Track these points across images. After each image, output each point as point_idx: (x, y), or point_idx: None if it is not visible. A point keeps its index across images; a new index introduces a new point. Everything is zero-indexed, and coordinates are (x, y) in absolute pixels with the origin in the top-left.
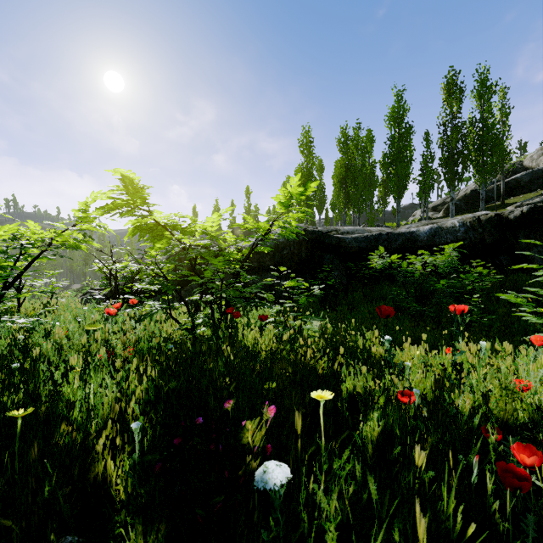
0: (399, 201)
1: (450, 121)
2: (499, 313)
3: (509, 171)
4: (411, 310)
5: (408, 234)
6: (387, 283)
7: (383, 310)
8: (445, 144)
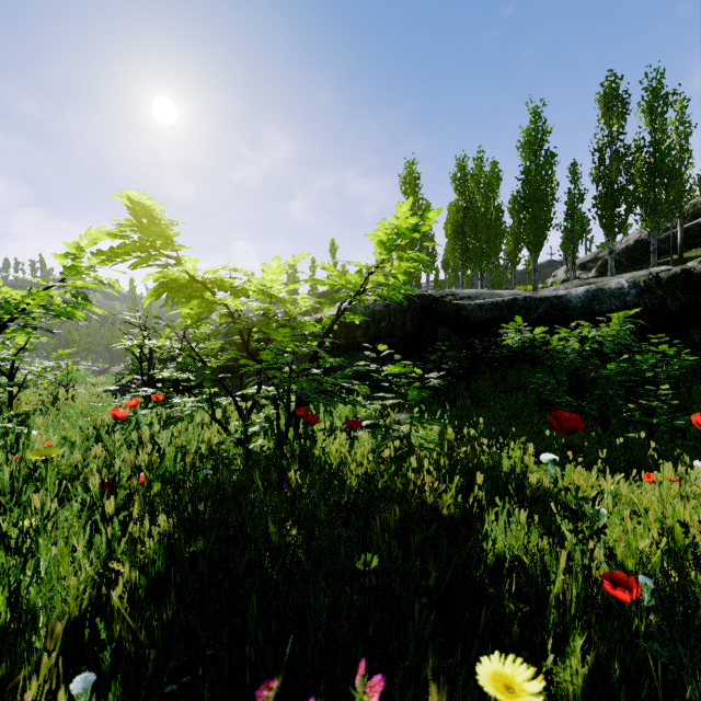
0: (536, 256)
1: (609, 145)
2: (695, 411)
3: (687, 214)
4: (564, 405)
5: (555, 299)
6: (526, 368)
7: (560, 418)
8: (601, 177)
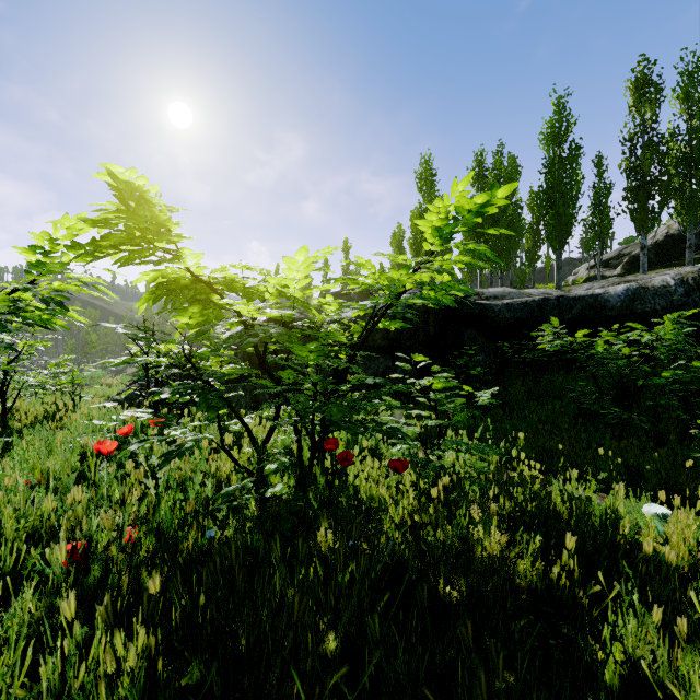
0: (560, 253)
1: (642, 134)
2: None
3: None
4: (610, 417)
5: (590, 298)
6: (562, 373)
7: None
8: (632, 168)
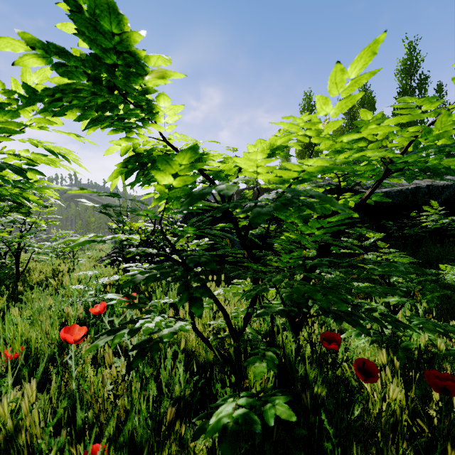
0: None
1: None
2: None
3: None
4: None
5: None
6: (438, 246)
7: None
8: None
